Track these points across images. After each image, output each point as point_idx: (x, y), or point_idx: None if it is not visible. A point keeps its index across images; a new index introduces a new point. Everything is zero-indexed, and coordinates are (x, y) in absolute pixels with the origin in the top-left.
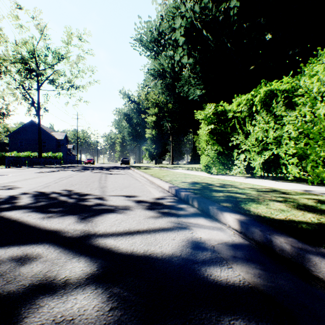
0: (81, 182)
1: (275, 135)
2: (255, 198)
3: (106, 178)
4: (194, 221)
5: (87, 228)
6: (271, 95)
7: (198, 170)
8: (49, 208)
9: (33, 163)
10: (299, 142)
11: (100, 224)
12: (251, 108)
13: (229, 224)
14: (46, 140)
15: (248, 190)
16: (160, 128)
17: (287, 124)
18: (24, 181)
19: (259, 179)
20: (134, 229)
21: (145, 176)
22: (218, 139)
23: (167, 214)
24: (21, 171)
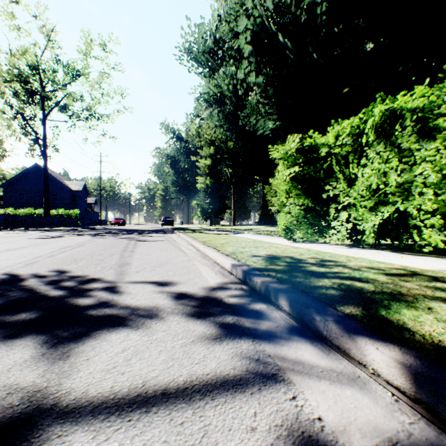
0: (93, 254)
1: (401, 180)
2: (396, 293)
3: (134, 248)
4: (291, 353)
5: (45, 381)
6: (391, 118)
7: (272, 235)
8: (0, 314)
9: (35, 224)
10: (443, 192)
11: (81, 366)
12: (356, 140)
13: (376, 368)
14: (57, 192)
15: (369, 273)
16: (217, 175)
17: (420, 162)
18: (3, 252)
19: (371, 249)
20: (157, 383)
21: (194, 244)
22: (305, 188)
23: (232, 329)
24: (11, 236)
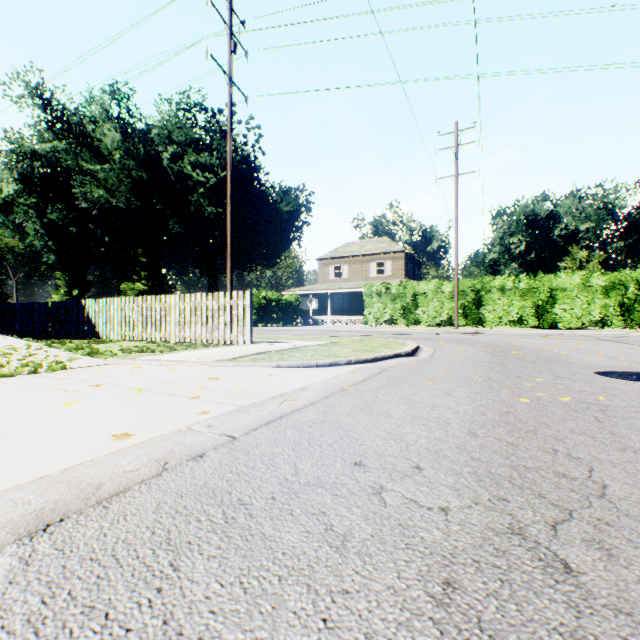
0: None
1: None
2: None
3: None
4: None
5: None
6: None
7: None
8: None
9: None
10: None
11: None
12: None
13: None
14: None
15: None
16: None
17: None
18: None
19: None
20: None
21: None
22: None
23: None
24: None
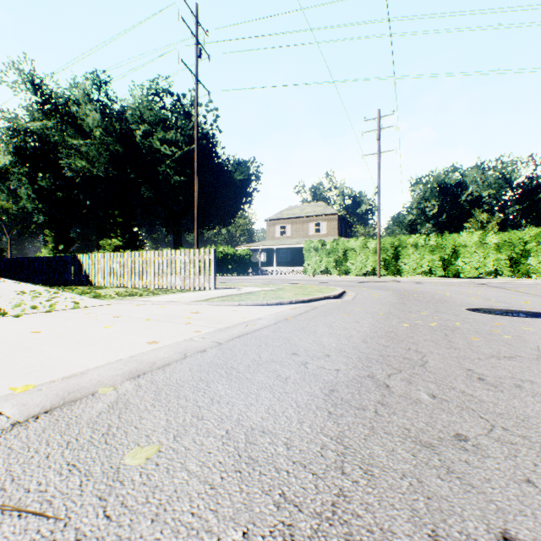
0: None
1: None
2: None
3: None
4: None
5: None
6: None
7: None
8: None
9: None
10: None
11: None
12: None
13: None
14: None
15: None
16: None
17: None
18: None
19: None
20: None
21: None
22: None
23: None
24: None
